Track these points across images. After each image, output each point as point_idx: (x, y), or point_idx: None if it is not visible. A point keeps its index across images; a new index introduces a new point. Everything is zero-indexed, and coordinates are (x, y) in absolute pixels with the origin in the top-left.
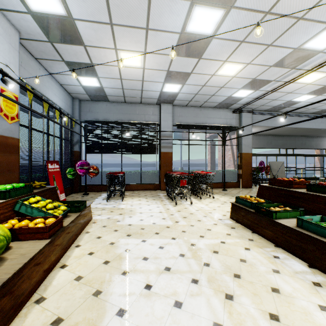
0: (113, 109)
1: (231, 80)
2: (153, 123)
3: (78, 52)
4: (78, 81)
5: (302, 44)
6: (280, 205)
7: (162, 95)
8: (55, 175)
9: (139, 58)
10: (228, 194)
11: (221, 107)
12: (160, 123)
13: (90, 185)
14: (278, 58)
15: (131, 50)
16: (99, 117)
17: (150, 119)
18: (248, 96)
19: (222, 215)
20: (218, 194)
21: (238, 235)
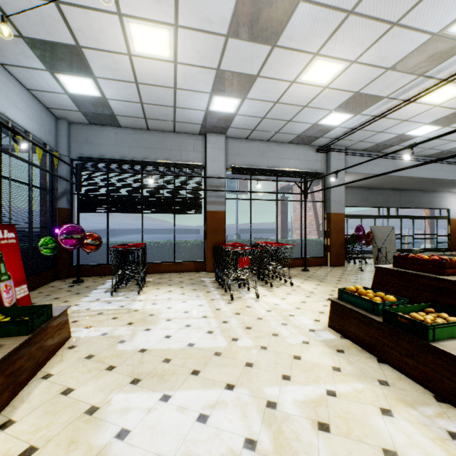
0: (128, 140)
1: (321, 93)
2: (194, 164)
3: (45, 16)
4: (59, 84)
5: (448, 24)
6: (427, 307)
7: (209, 118)
8: (3, 253)
9: (166, 38)
10: (313, 278)
11: (300, 142)
12: (205, 165)
13: (89, 265)
14: (402, 54)
15: (149, 18)
16: (103, 152)
17: (189, 159)
18: (343, 123)
19: (314, 320)
20: (297, 278)
21: (355, 371)
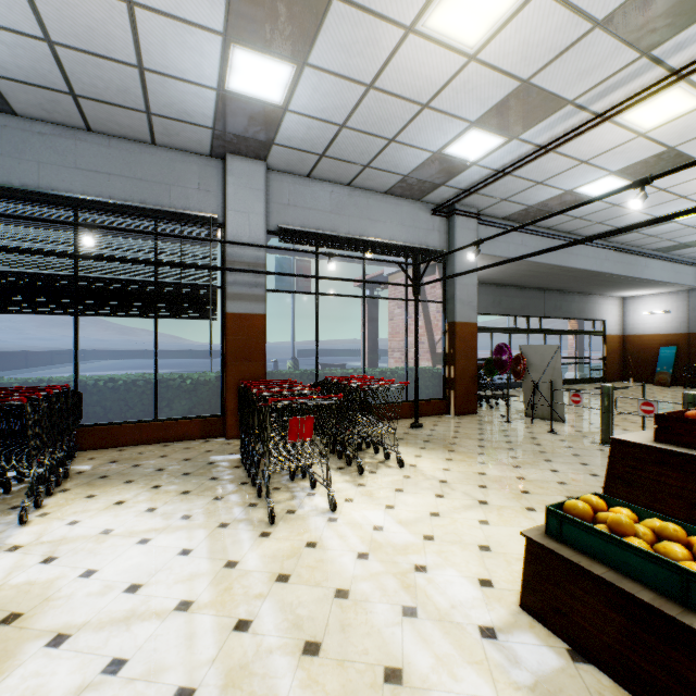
0: (38, 148)
1: (460, 73)
2: (200, 215)
3: None
4: None
5: None
6: None
7: (228, 112)
8: None
9: None
10: (435, 443)
11: (406, 193)
12: (224, 220)
13: None
14: None
15: None
16: None
17: (189, 204)
18: (484, 158)
19: (478, 582)
20: (407, 445)
21: None
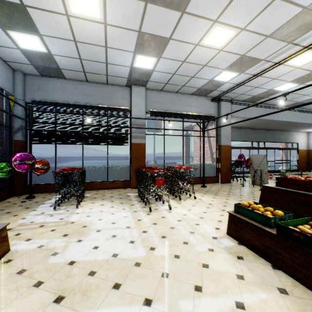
0: (72, 89)
1: (217, 55)
2: (122, 108)
3: None
4: (11, 40)
5: None
6: (309, 220)
7: (133, 73)
8: None
9: (97, 1)
10: (210, 192)
11: (200, 94)
12: (130, 109)
13: (40, 184)
14: (279, 24)
15: None
16: (51, 97)
17: (119, 104)
18: (231, 80)
19: (215, 228)
20: (198, 193)
21: (256, 278)
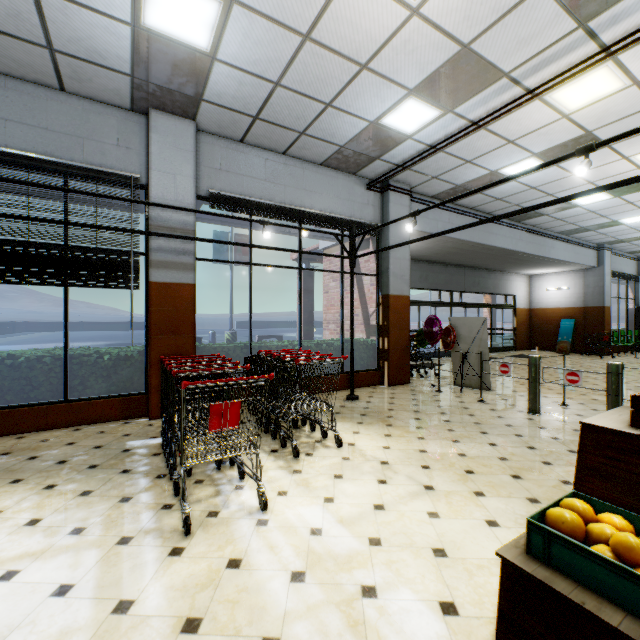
0: None
1: (402, 30)
2: (119, 173)
3: None
4: None
5: None
6: None
7: (147, 56)
8: None
9: None
10: (372, 417)
11: (342, 165)
12: (148, 181)
13: None
14: None
15: None
16: None
17: (107, 161)
18: (419, 131)
19: (440, 608)
20: (344, 420)
21: None
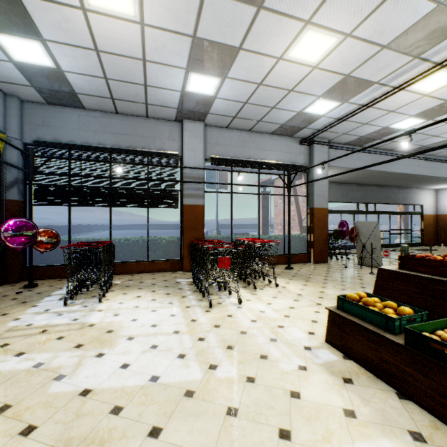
0: (94, 124)
1: (309, 74)
2: (170, 152)
3: None
4: None
5: None
6: None
7: (185, 101)
8: None
9: None
10: (298, 277)
11: (283, 133)
12: (182, 154)
13: (46, 266)
14: (402, 27)
15: None
16: (63, 136)
17: (164, 147)
18: (328, 113)
19: (307, 332)
20: (282, 278)
21: (374, 415)
